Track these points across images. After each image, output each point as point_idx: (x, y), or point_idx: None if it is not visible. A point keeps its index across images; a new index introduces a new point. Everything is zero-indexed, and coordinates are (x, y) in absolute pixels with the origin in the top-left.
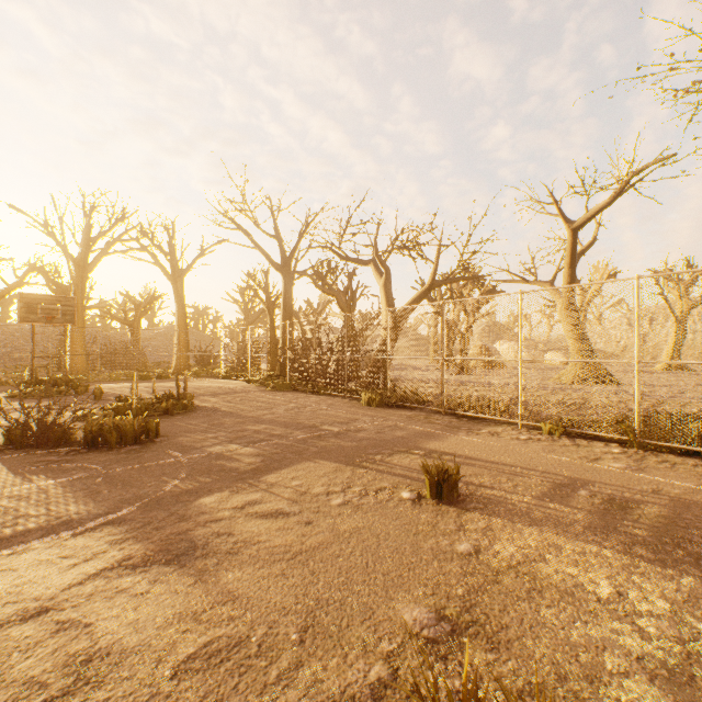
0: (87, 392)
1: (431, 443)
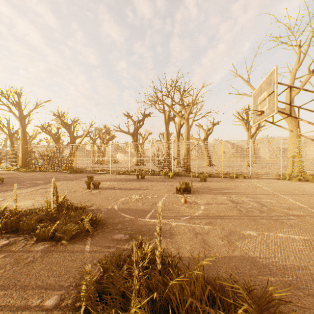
0: None
1: None
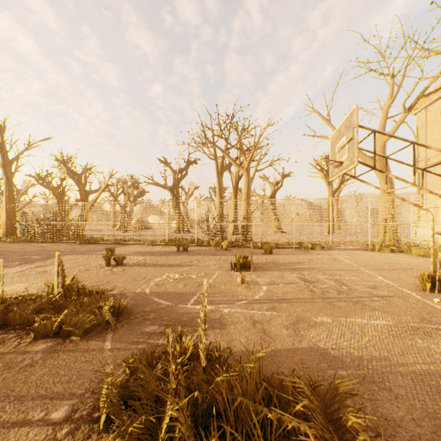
0: None
1: None
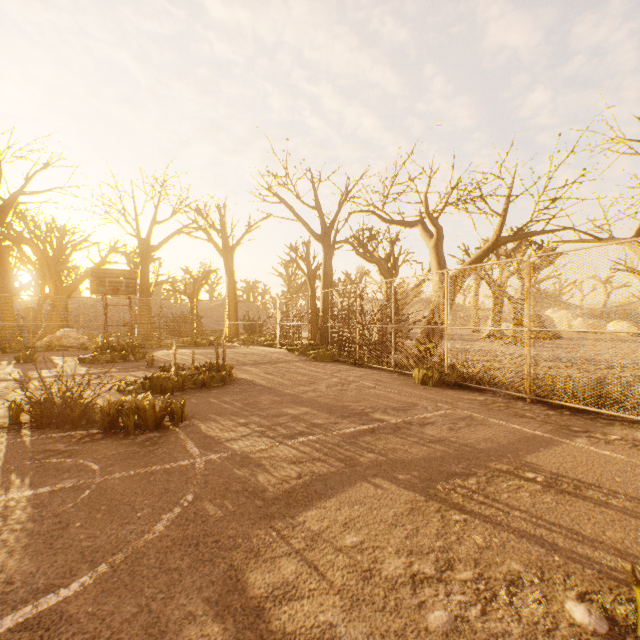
0: (145, 358)
1: (544, 457)
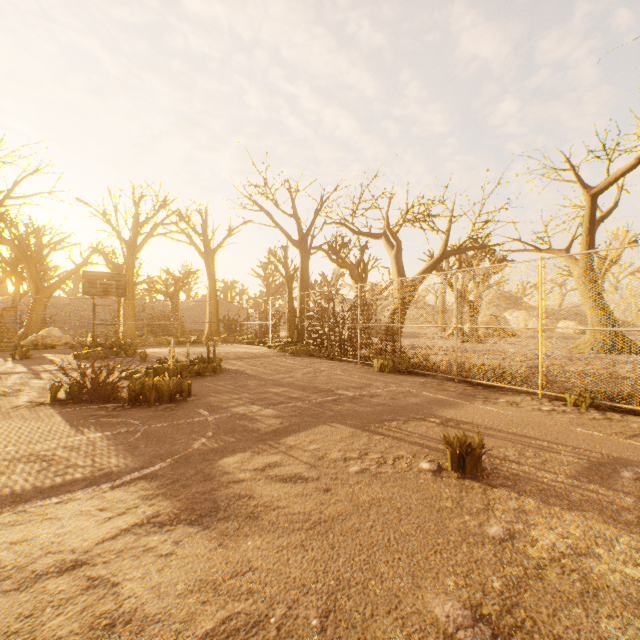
0: (135, 354)
1: (447, 411)
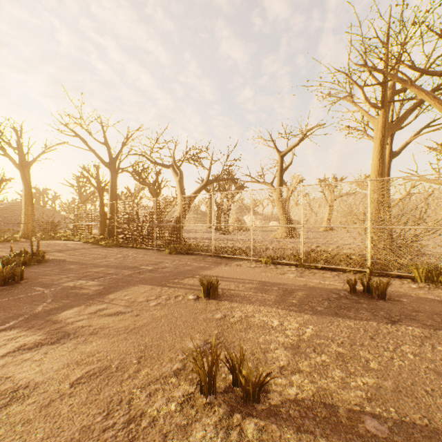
0: None
1: (206, 272)
